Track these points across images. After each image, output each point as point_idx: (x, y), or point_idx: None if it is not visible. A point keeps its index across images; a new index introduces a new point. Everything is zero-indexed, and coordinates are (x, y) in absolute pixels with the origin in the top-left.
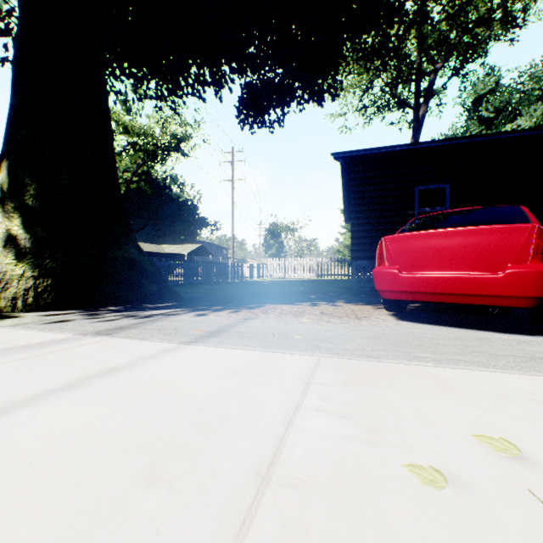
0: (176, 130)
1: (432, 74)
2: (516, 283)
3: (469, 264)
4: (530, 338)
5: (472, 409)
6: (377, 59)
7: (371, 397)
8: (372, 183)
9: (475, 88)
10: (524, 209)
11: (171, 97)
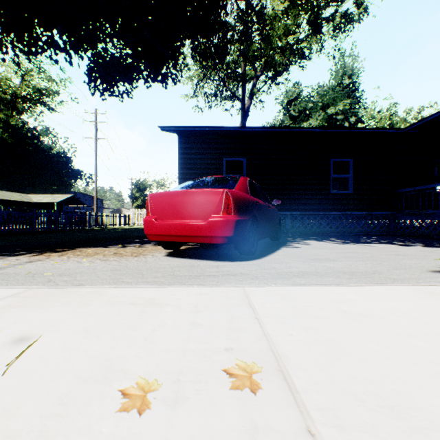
0: (39, 84)
1: (254, 79)
2: (213, 228)
3: (193, 215)
4: (226, 263)
5: (68, 314)
6: (209, 60)
7: (0, 315)
8: (195, 153)
9: (287, 94)
10: (242, 179)
11: (14, 51)
